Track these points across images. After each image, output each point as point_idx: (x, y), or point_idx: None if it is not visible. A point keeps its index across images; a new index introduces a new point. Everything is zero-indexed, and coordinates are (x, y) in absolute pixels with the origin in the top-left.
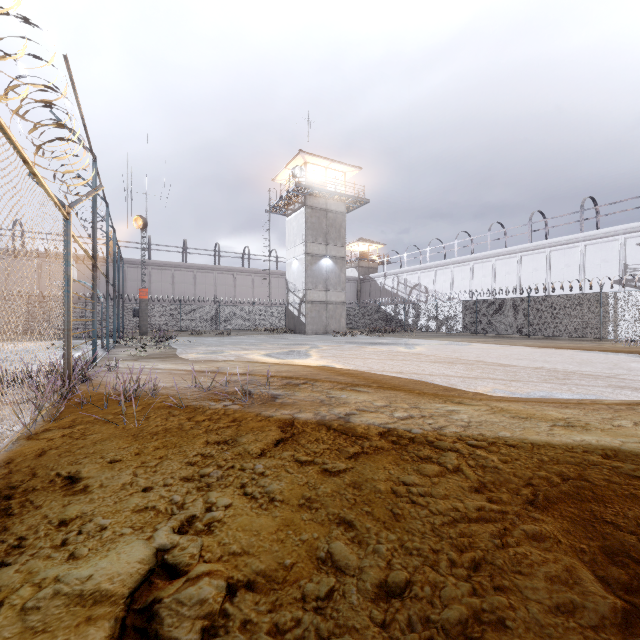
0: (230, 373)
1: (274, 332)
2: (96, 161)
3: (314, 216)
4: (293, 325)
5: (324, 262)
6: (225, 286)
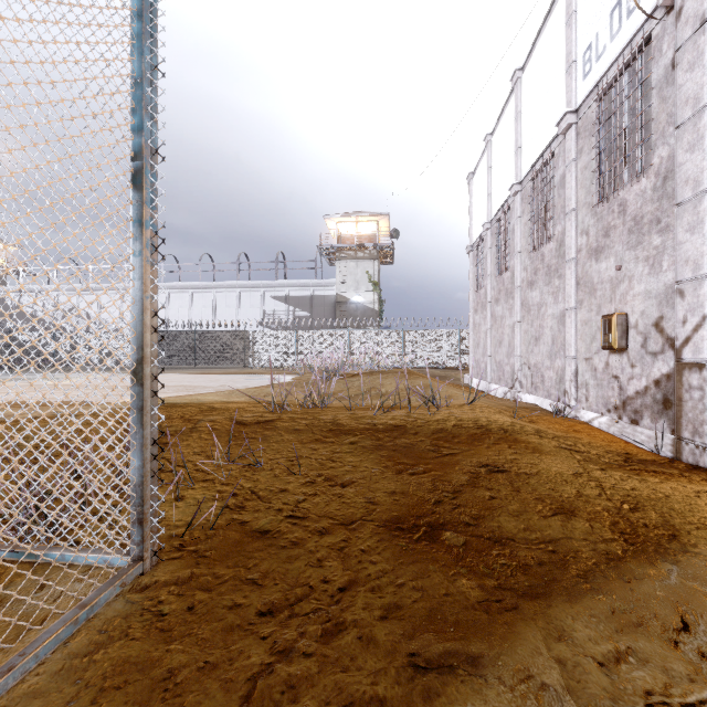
0: None
1: None
2: None
3: None
4: None
5: None
6: None
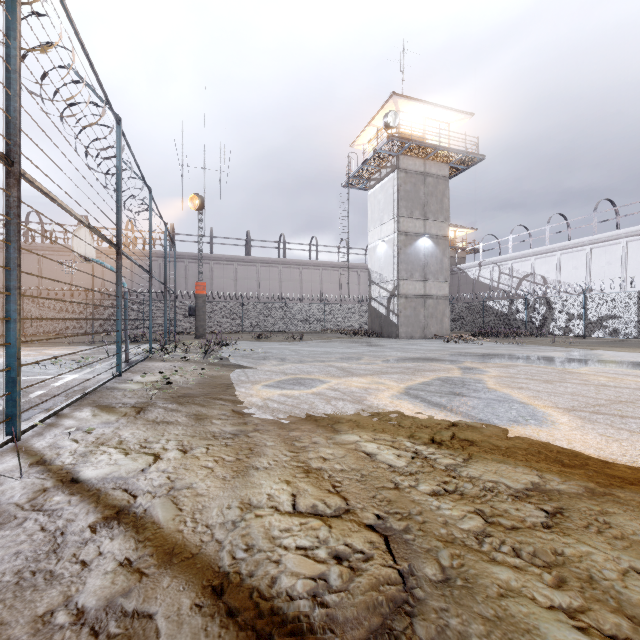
0: None
1: (355, 335)
2: None
3: (409, 182)
4: (378, 326)
5: (421, 243)
6: (291, 282)
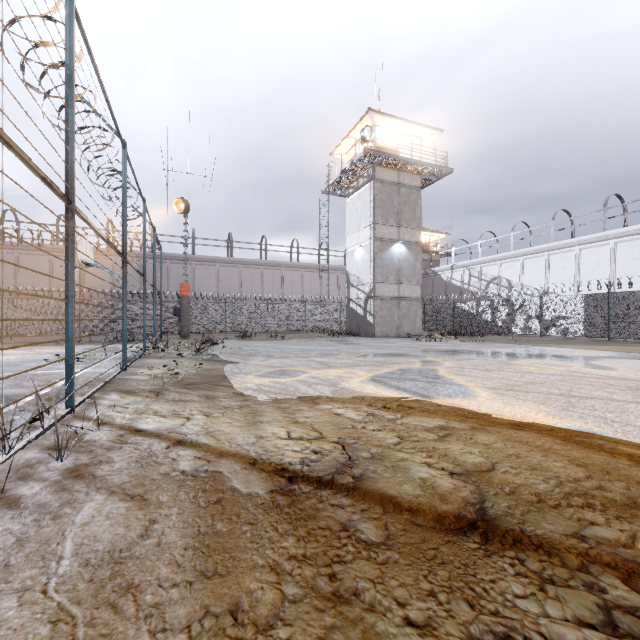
0: (430, 516)
1: (334, 334)
2: None
3: (384, 192)
4: (356, 326)
5: (396, 248)
6: (272, 283)
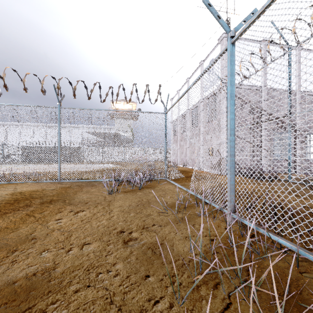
0: None
1: None
2: None
3: None
4: None
5: None
6: None
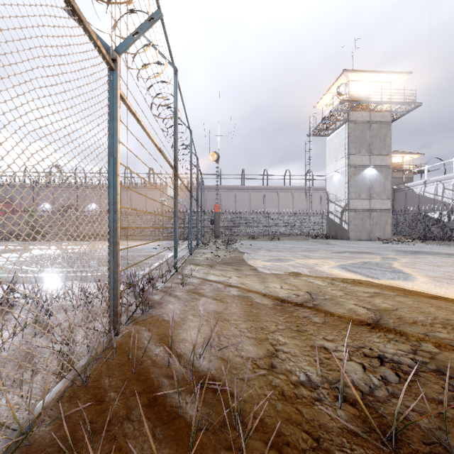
0: (348, 319)
1: (316, 237)
2: (177, 74)
3: (357, 129)
4: (334, 231)
5: (367, 172)
6: (271, 201)
